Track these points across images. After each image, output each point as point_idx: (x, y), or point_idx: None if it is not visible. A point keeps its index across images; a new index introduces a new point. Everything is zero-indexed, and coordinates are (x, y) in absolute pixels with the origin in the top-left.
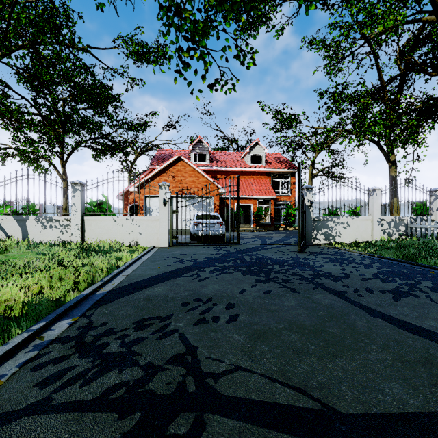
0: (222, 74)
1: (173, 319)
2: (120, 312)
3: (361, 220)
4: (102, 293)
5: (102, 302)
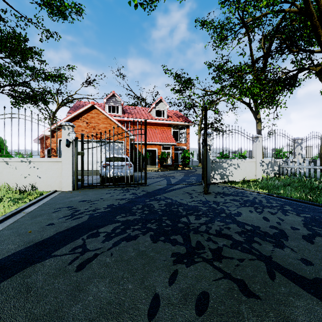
0: None
1: None
2: None
3: (247, 161)
4: None
5: None
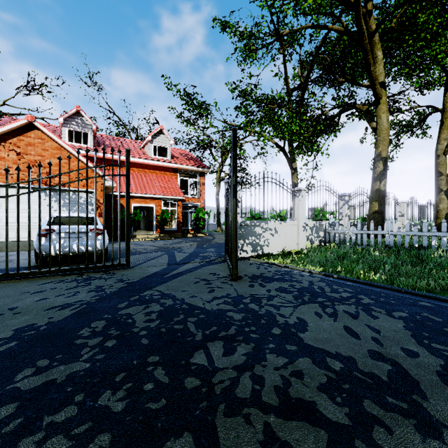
0: None
1: None
2: None
3: (288, 225)
4: None
5: None
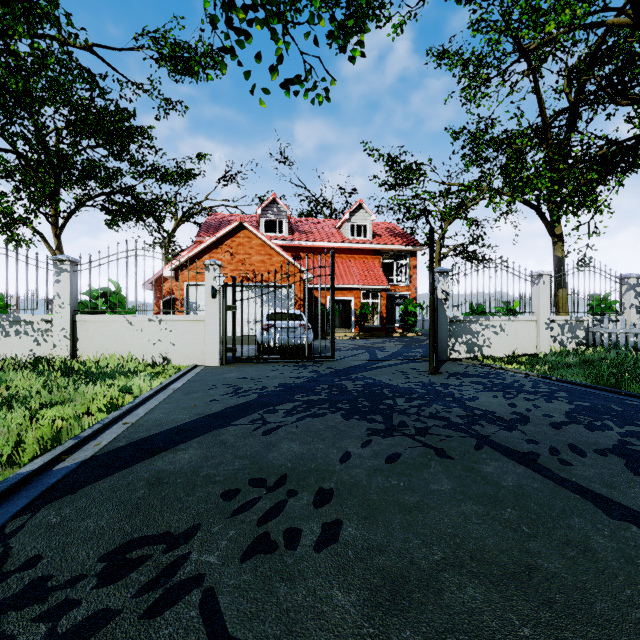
0: (308, 71)
1: (197, 542)
2: (85, 521)
3: (520, 321)
4: (68, 468)
5: (56, 493)
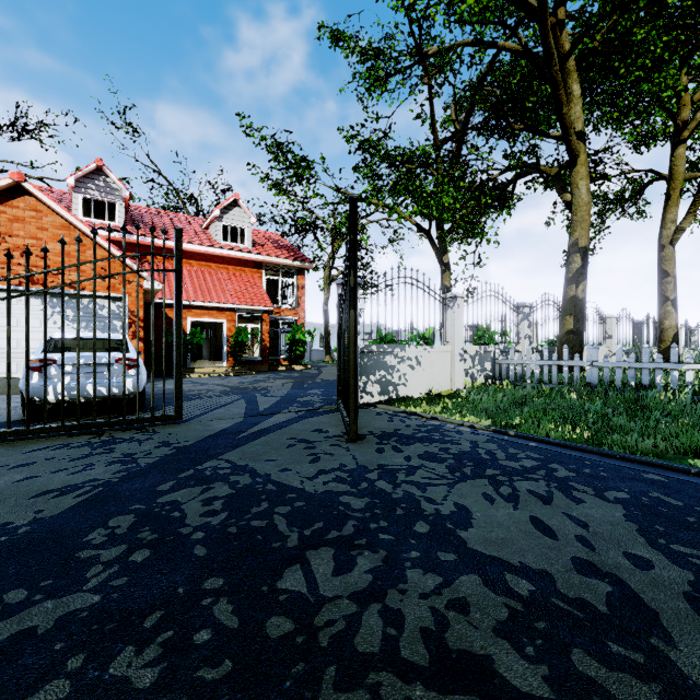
0: None
1: None
2: None
3: (436, 352)
4: None
5: None
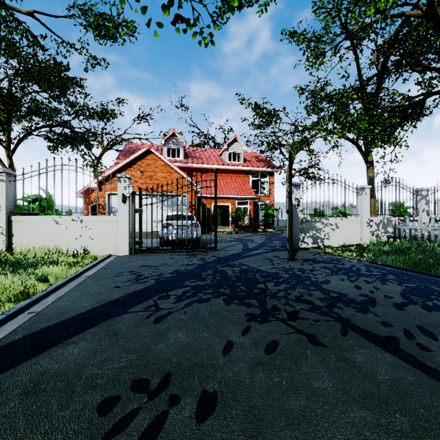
0: (196, 18)
1: None
2: None
3: (350, 220)
4: None
5: None
